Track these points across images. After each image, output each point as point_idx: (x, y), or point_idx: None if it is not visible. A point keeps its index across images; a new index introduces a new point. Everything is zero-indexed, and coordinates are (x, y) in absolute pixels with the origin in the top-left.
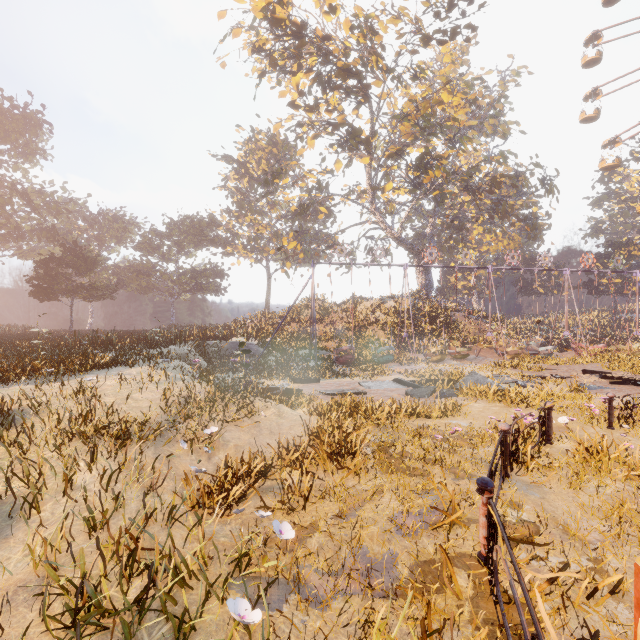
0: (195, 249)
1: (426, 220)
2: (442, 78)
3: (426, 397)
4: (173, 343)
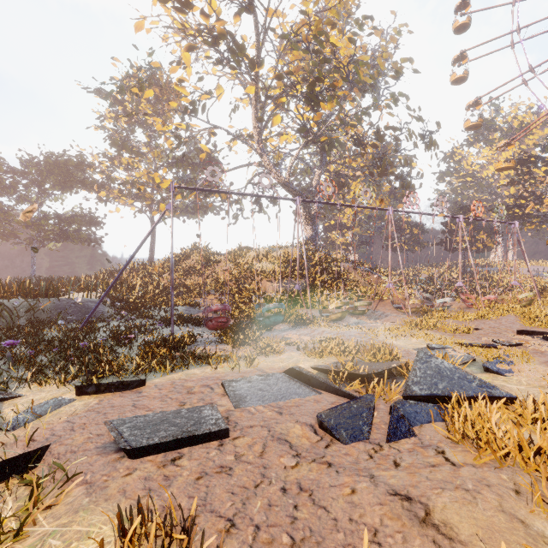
0: (61, 192)
1: (313, 172)
2: (333, 11)
3: (366, 434)
4: None
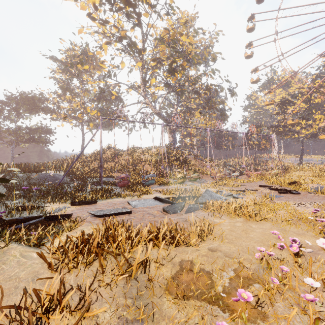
0: (30, 114)
1: (173, 106)
2: (182, 24)
3: (178, 212)
4: None
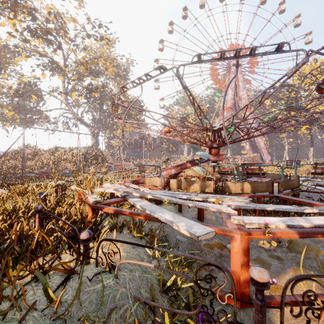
0: None
1: (96, 113)
2: (100, 52)
3: None
4: None
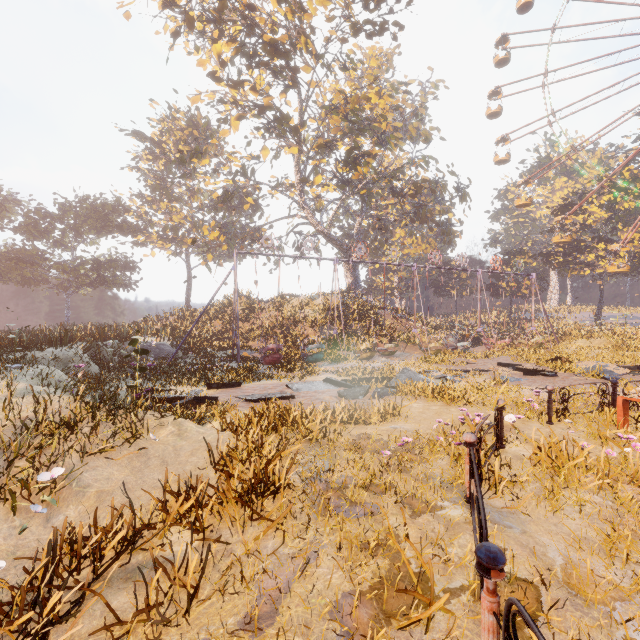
0: (97, 236)
1: (354, 219)
2: (370, 77)
3: (360, 398)
4: (54, 344)
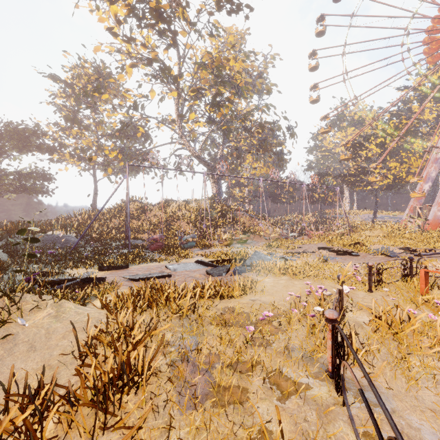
0: (19, 153)
1: (218, 147)
2: (229, 45)
3: (223, 275)
4: None
